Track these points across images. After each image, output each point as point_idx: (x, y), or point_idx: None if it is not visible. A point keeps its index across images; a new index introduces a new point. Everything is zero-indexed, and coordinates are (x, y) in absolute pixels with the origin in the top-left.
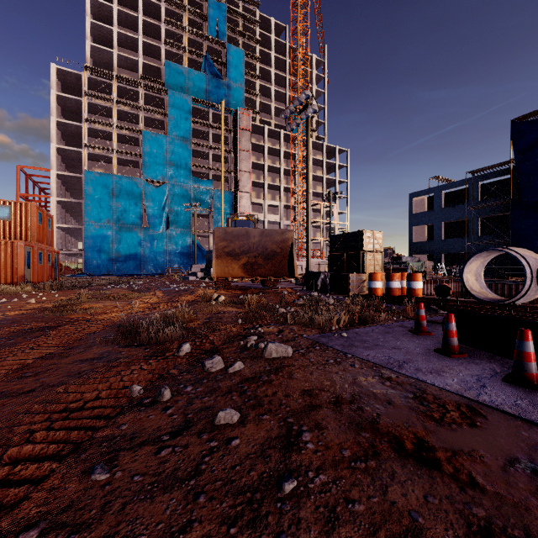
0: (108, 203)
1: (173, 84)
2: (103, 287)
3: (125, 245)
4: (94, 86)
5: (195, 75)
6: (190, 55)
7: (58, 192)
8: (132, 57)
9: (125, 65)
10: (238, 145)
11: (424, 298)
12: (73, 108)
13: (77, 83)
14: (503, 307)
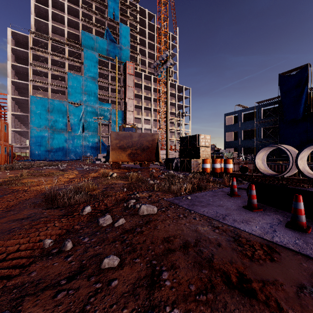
0: (45, 116)
1: (87, 45)
2: (40, 168)
3: (56, 142)
4: (36, 43)
5: (100, 40)
6: (97, 28)
7: (12, 109)
8: (61, 27)
9: (56, 32)
10: (126, 83)
11: (233, 174)
12: (22, 57)
13: (25, 41)
14: (278, 178)
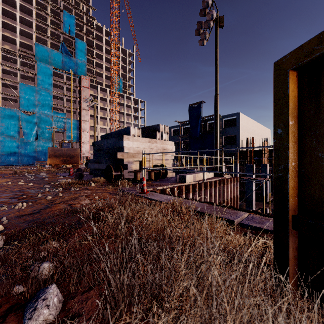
0: None
1: (41, 56)
2: None
3: (7, 148)
4: None
5: (55, 53)
6: (52, 40)
7: None
8: (12, 37)
9: (7, 40)
10: (81, 95)
11: None
12: None
13: None
14: None
